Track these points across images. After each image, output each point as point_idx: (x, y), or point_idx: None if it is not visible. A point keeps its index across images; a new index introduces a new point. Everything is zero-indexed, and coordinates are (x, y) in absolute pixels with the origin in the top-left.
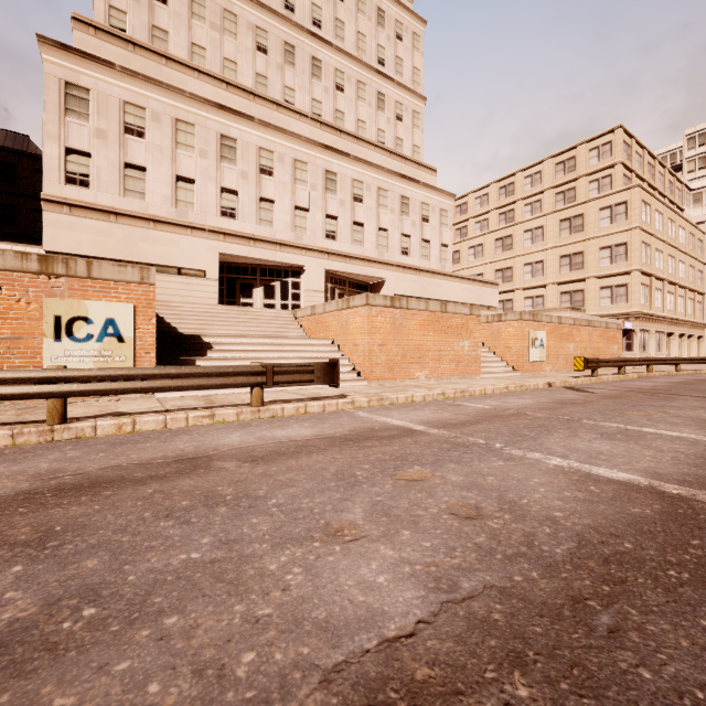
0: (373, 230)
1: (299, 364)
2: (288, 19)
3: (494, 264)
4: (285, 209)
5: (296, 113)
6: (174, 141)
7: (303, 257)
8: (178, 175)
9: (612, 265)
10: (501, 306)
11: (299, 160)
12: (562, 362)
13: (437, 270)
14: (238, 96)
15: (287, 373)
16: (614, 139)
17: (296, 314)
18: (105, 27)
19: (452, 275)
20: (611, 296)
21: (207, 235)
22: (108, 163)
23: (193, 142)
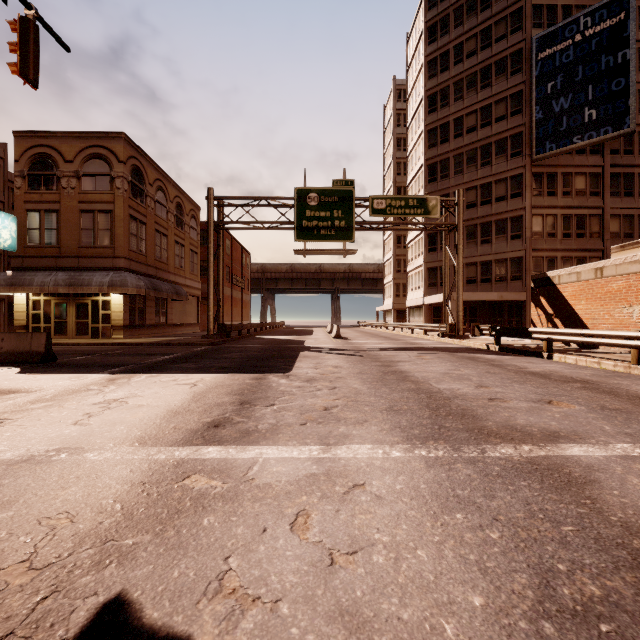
0: None
1: None
2: None
3: None
4: None
5: None
6: None
7: None
8: None
9: None
10: None
11: None
12: None
13: None
14: None
15: None
16: None
17: None
18: None
19: None
20: None
21: None
22: None
23: None
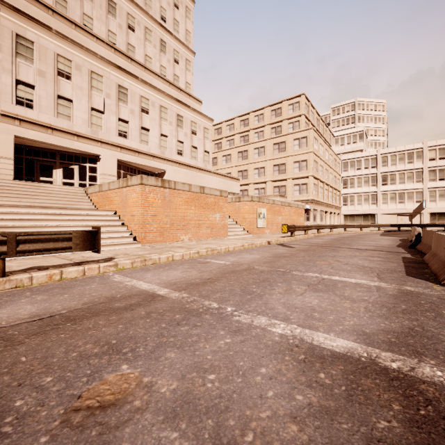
0: (156, 134)
1: (53, 232)
2: None
3: (237, 167)
4: (82, 108)
5: (93, 36)
6: None
7: (99, 148)
8: None
9: (300, 172)
10: (241, 193)
11: (95, 72)
12: (275, 227)
13: (202, 167)
14: (37, 7)
15: (37, 241)
16: (301, 100)
17: (87, 191)
18: None
19: (212, 171)
20: (299, 189)
21: (1, 118)
22: None
23: None
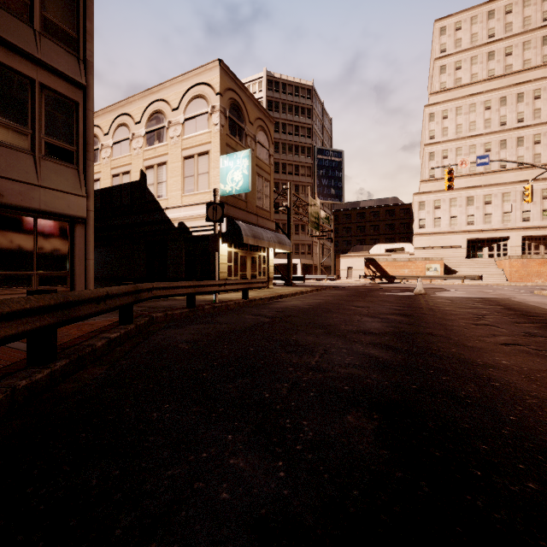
0: None
1: (472, 276)
2: (502, 130)
3: None
4: (497, 215)
5: (505, 170)
6: (449, 206)
7: (508, 233)
8: (451, 216)
9: None
10: None
11: (505, 192)
12: None
13: None
14: (475, 177)
15: (469, 277)
16: None
17: (495, 260)
18: (428, 179)
19: None
20: None
21: (461, 233)
22: (430, 220)
23: (456, 204)
